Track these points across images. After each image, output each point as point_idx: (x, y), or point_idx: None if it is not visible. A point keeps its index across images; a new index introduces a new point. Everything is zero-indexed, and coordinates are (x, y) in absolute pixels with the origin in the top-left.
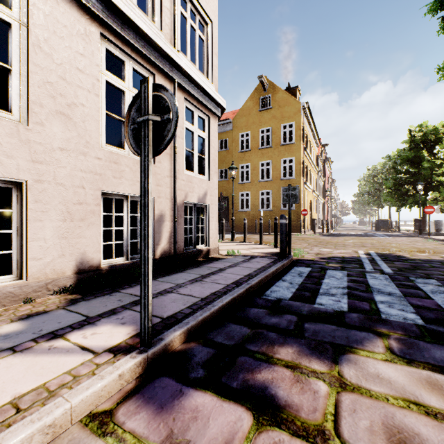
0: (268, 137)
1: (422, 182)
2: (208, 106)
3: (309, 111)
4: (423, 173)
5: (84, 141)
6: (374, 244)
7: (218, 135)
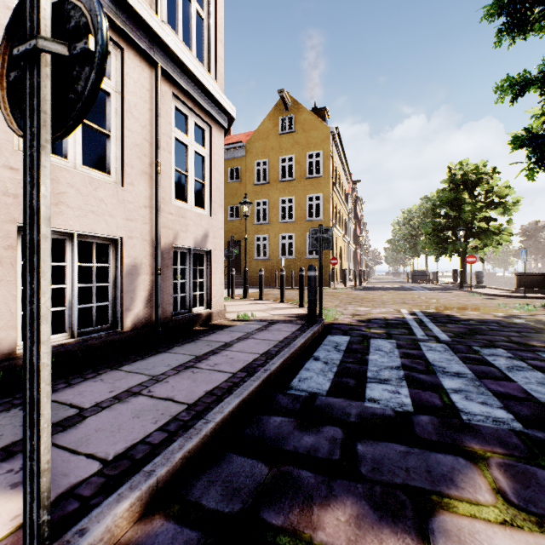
0: (290, 168)
1: (463, 227)
2: (210, 111)
3: (339, 138)
4: (464, 218)
5: None
6: (416, 300)
7: (227, 162)
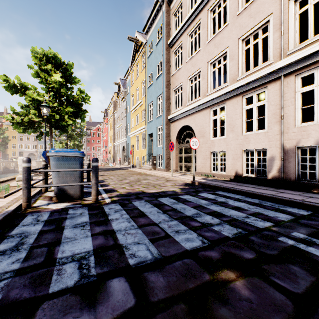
0: None
1: None
2: None
3: None
4: None
5: (237, 135)
6: None
7: None
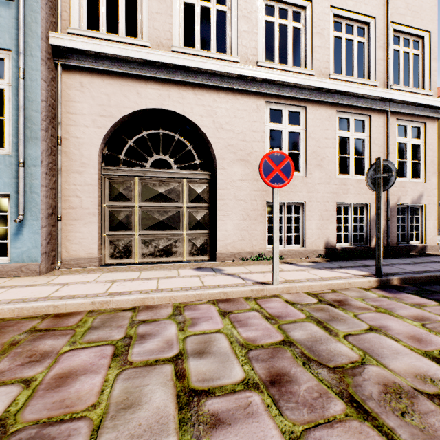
0: None
1: None
2: (423, 115)
3: None
4: None
5: (328, 176)
6: None
7: None
